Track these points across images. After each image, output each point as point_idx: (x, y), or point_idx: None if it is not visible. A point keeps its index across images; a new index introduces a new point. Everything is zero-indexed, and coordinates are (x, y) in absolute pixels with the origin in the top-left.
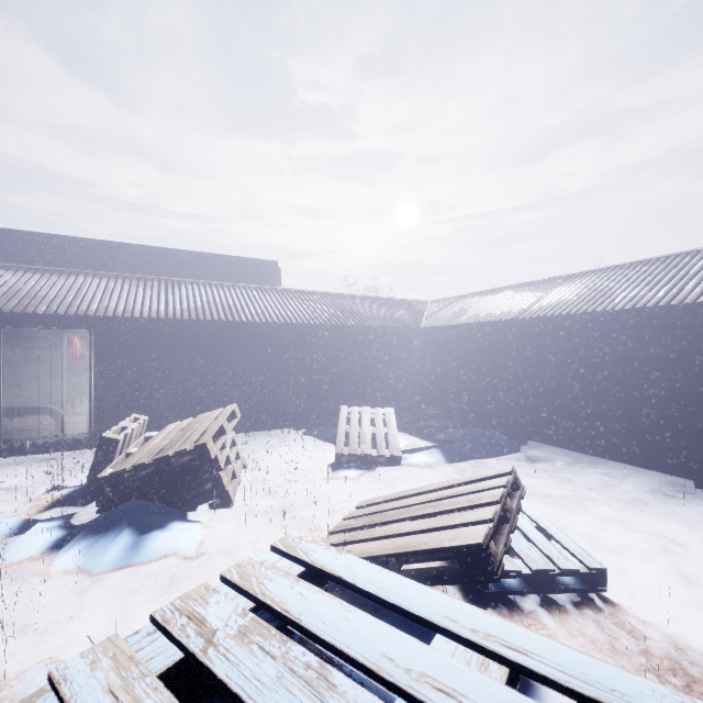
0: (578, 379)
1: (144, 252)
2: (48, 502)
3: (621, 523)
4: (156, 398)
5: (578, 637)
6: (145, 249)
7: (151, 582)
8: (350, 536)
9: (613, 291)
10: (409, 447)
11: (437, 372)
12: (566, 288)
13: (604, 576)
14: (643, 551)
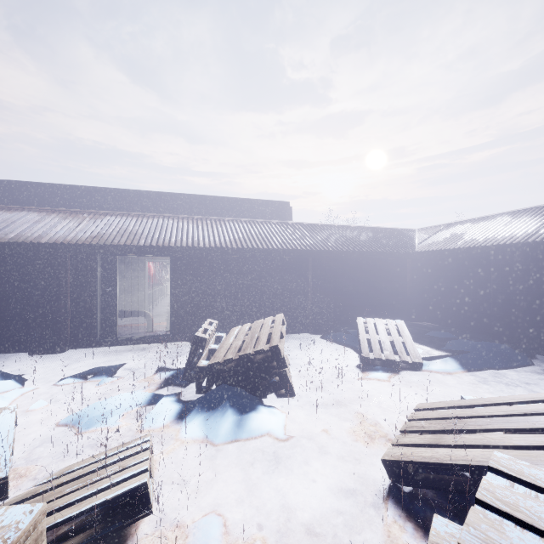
0: None
1: (196, 199)
2: (160, 381)
3: None
4: (214, 306)
5: None
6: (197, 198)
7: (256, 456)
8: (435, 439)
9: None
10: (425, 355)
11: (431, 290)
12: None
13: None
14: None
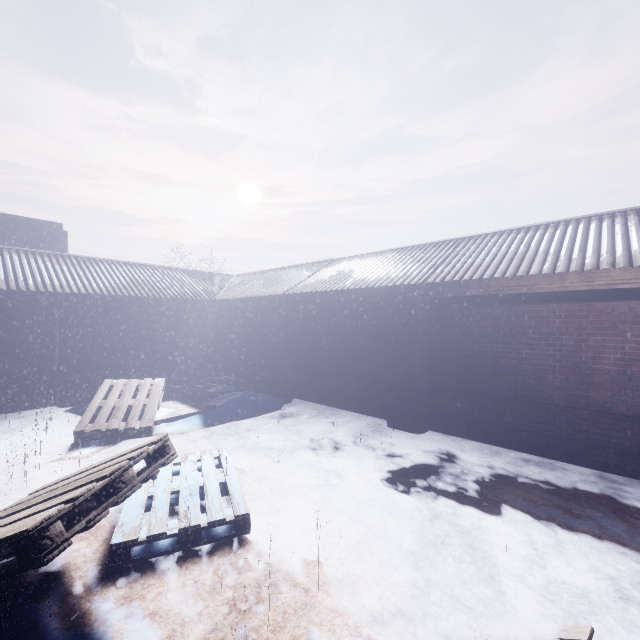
0: (326, 345)
1: None
2: None
3: (312, 465)
4: None
5: (188, 586)
6: None
7: None
8: None
9: (350, 274)
10: (168, 416)
11: (231, 341)
12: (327, 270)
13: (248, 520)
14: (316, 487)
